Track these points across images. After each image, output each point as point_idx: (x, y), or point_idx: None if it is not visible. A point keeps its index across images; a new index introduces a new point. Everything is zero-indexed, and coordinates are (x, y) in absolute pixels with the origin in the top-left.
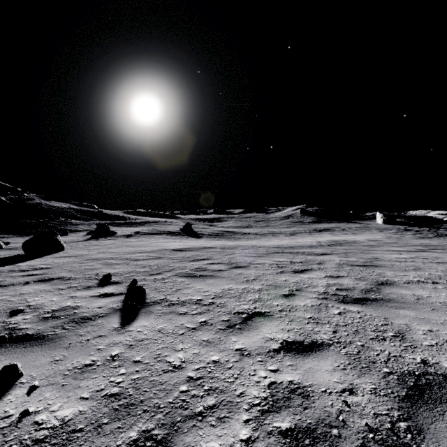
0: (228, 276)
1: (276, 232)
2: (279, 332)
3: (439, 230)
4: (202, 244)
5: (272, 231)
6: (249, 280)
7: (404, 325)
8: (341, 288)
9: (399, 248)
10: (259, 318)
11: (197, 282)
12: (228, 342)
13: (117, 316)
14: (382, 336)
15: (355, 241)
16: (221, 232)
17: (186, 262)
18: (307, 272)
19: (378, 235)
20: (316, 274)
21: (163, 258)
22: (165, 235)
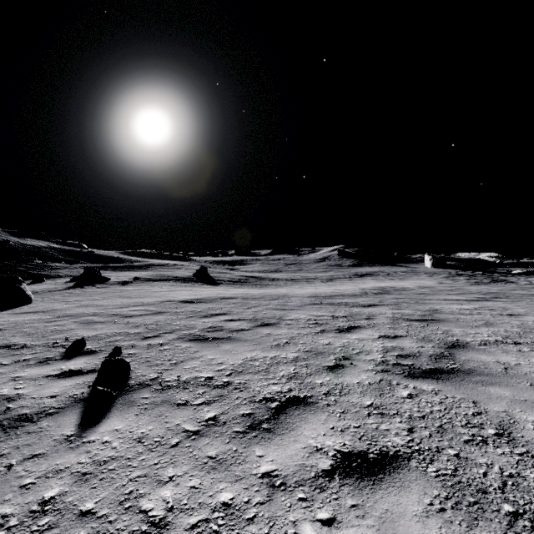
0: (252, 339)
1: (310, 278)
2: (328, 435)
3: (494, 274)
4: (220, 294)
5: (306, 276)
6: (280, 344)
7: (504, 413)
8: (404, 353)
9: (457, 296)
10: (297, 409)
11: (208, 349)
12: (250, 459)
13: (77, 412)
14: (480, 437)
15: (404, 288)
16: (243, 277)
17: (196, 318)
18: (355, 330)
19: (428, 281)
20: (366, 333)
21: (166, 313)
22: (173, 281)
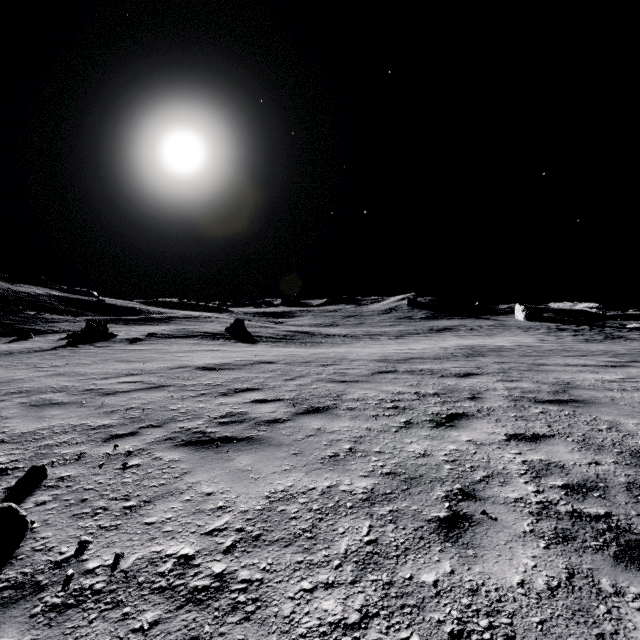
0: (290, 442)
1: (374, 334)
2: None
3: (605, 329)
4: (256, 355)
5: (369, 331)
6: (339, 454)
7: None
8: (573, 481)
9: (580, 360)
10: None
11: (208, 466)
12: None
13: None
14: None
15: (500, 347)
16: (290, 333)
17: (209, 397)
18: (461, 422)
19: (524, 337)
20: (482, 429)
21: (168, 388)
22: (198, 338)
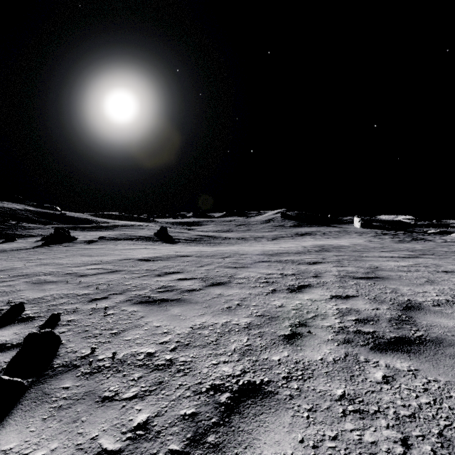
0: (203, 301)
1: (257, 237)
2: None
3: (413, 233)
4: (176, 252)
5: (254, 235)
6: (232, 307)
7: None
8: (361, 317)
9: (390, 253)
10: (252, 405)
11: (155, 313)
12: None
13: None
14: None
15: (340, 246)
16: (199, 236)
17: (149, 277)
18: (306, 289)
19: (359, 239)
20: (317, 293)
21: (121, 272)
22: (135, 240)
